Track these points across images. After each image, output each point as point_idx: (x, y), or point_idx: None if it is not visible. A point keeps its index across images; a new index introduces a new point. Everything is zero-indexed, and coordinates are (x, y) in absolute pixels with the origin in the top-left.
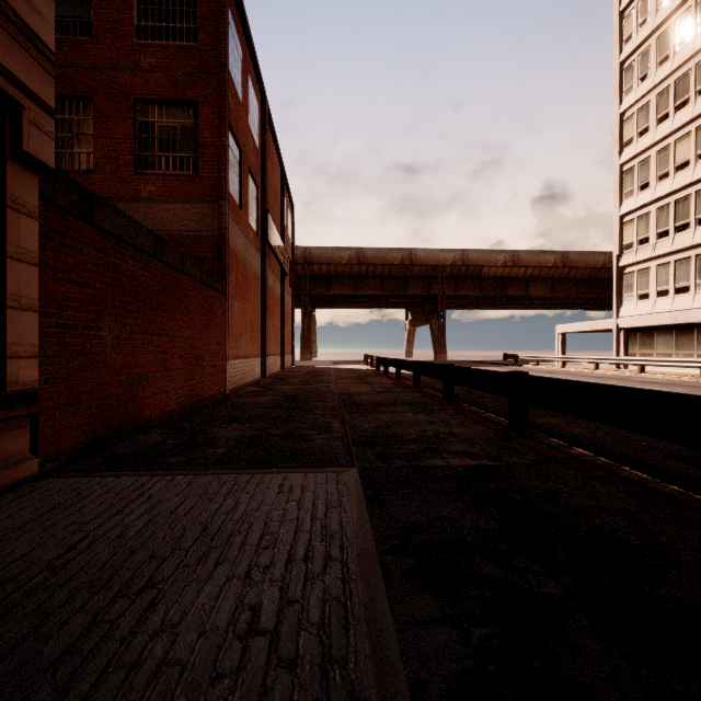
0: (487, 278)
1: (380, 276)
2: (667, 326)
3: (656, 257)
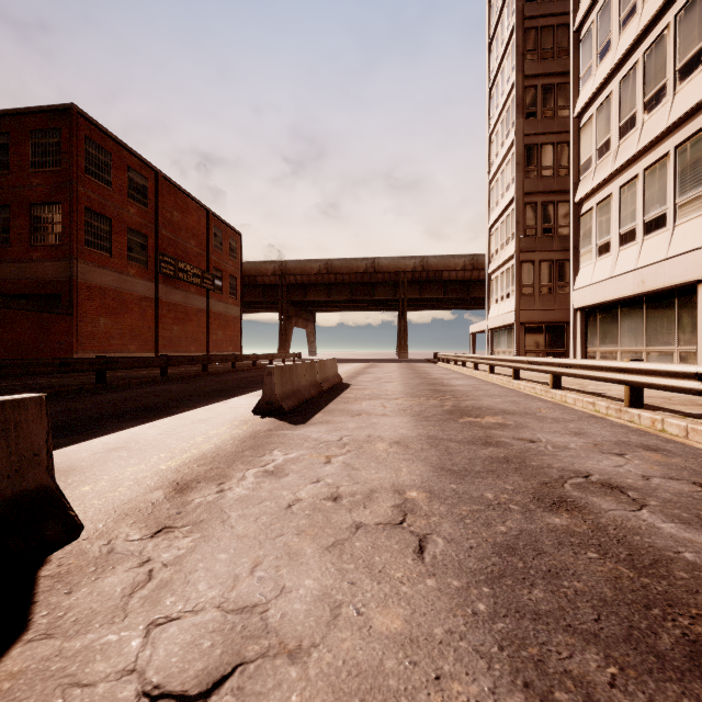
0: (451, 282)
1: (350, 283)
2: (504, 327)
3: (500, 267)
